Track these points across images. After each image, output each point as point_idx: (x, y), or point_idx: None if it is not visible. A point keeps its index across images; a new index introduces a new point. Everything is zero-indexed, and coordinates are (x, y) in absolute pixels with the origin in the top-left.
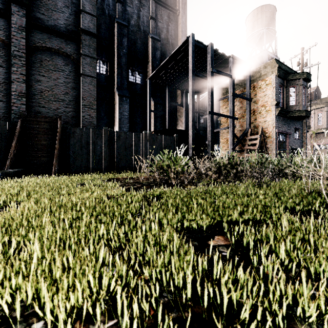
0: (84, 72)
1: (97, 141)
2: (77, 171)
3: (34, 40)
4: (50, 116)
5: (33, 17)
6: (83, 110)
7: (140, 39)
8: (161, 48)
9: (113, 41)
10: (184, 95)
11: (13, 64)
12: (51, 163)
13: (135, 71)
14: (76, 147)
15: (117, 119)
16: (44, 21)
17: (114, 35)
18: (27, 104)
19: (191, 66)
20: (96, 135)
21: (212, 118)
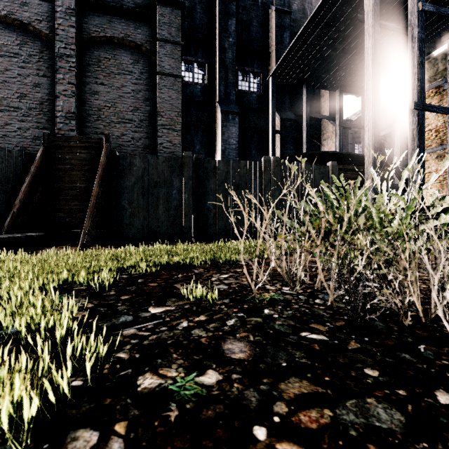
0: (162, 68)
1: (171, 179)
2: (136, 239)
3: (89, 29)
4: (112, 147)
5: None
6: (160, 134)
7: (256, 18)
8: (293, 28)
9: (213, 29)
10: (337, 98)
11: (58, 69)
12: None
13: (248, 73)
14: (134, 193)
15: (218, 152)
16: None
17: (214, 19)
18: (80, 130)
19: (372, 2)
20: (169, 168)
21: (422, 119)
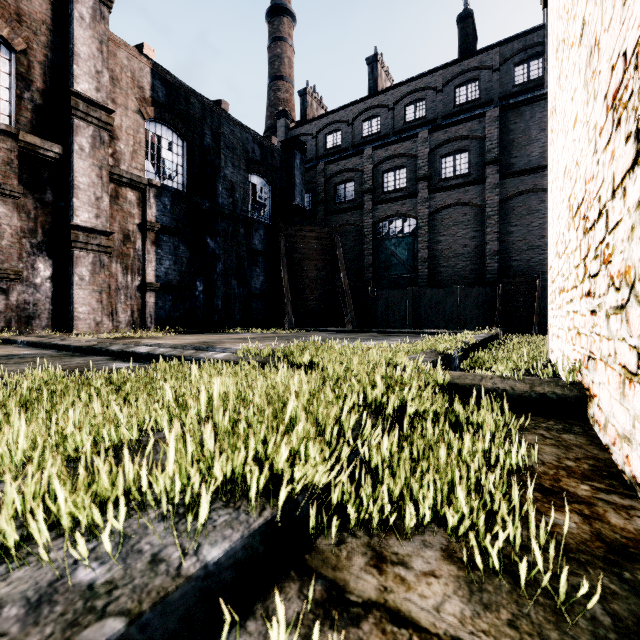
0: None
1: None
2: None
3: (506, 191)
4: (523, 268)
5: (505, 166)
6: None
7: None
8: None
9: None
10: None
11: (487, 225)
12: (529, 323)
13: None
14: None
15: None
16: (516, 164)
17: None
18: (500, 260)
19: None
20: None
21: None
